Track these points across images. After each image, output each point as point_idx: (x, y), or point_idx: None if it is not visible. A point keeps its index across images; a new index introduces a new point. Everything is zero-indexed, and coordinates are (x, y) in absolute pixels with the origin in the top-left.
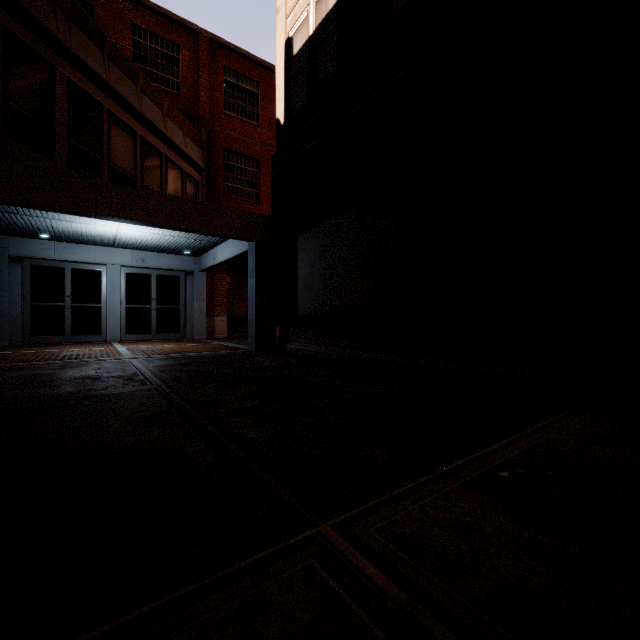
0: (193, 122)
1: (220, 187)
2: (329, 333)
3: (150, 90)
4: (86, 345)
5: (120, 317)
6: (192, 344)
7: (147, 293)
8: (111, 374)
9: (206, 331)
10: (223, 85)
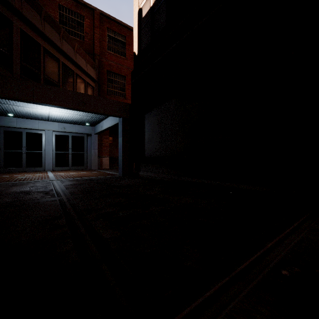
0: (91, 56)
1: (105, 90)
2: (161, 166)
3: (67, 38)
4: (33, 173)
5: (52, 158)
6: (89, 172)
7: (66, 145)
8: (37, 190)
9: (98, 165)
10: (107, 37)
